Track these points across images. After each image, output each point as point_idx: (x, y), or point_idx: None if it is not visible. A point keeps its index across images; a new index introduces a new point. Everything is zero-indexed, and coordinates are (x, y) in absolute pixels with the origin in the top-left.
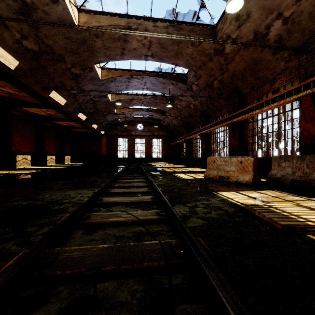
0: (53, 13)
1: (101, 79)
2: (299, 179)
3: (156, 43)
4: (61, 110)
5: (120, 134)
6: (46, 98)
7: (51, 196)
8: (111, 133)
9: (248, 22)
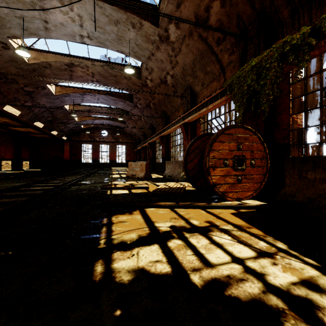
0: (5, 54)
1: (55, 94)
2: (170, 175)
3: (98, 74)
4: (16, 119)
5: (84, 139)
6: None
7: (2, 185)
8: (75, 138)
9: (154, 72)
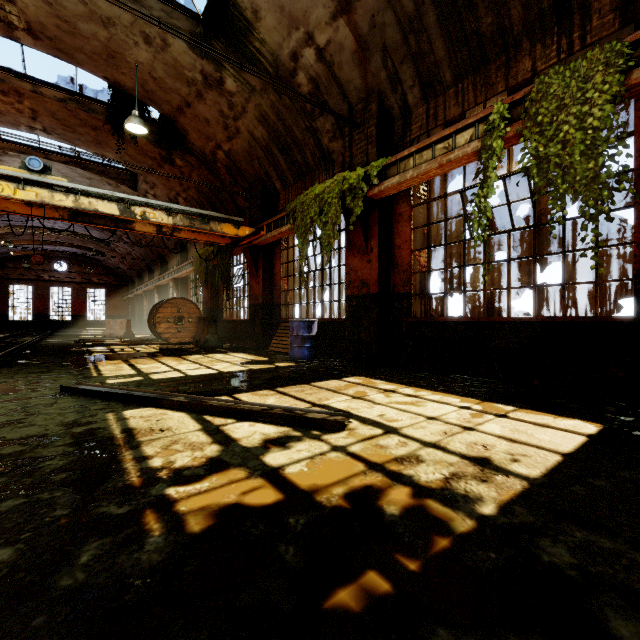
0: None
1: None
2: None
3: None
4: None
5: (14, 276)
6: None
7: None
8: None
9: None
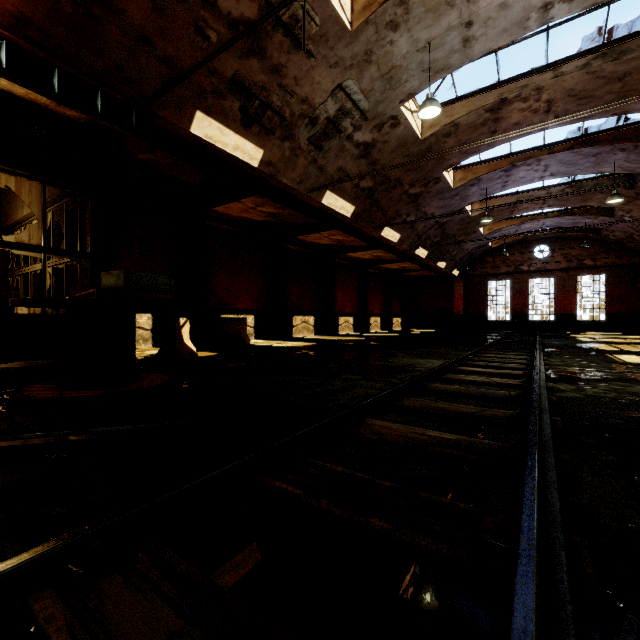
0: (393, 138)
1: (453, 188)
2: None
3: (564, 97)
4: (392, 250)
5: (492, 272)
6: (375, 238)
7: (401, 361)
8: (474, 272)
9: None
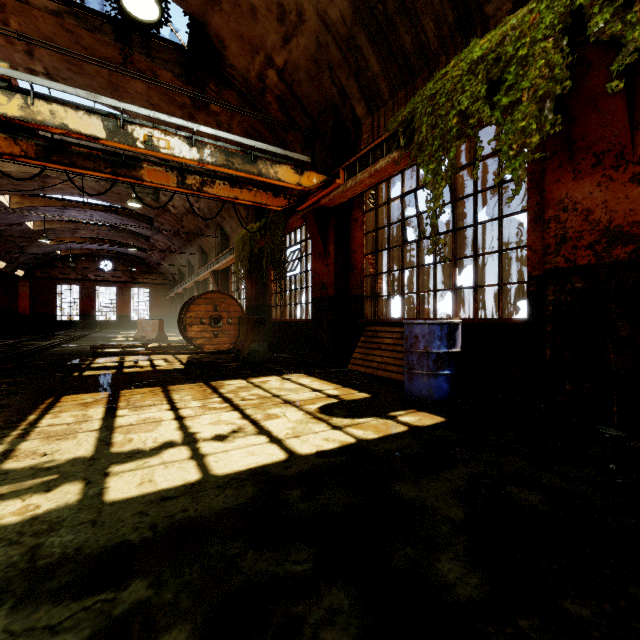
0: None
1: (10, 207)
2: None
3: (90, 188)
4: None
5: (62, 276)
6: None
7: None
8: (43, 274)
9: (175, 200)
